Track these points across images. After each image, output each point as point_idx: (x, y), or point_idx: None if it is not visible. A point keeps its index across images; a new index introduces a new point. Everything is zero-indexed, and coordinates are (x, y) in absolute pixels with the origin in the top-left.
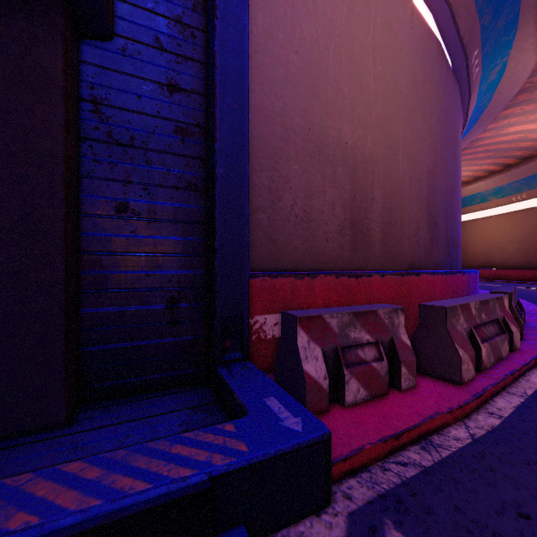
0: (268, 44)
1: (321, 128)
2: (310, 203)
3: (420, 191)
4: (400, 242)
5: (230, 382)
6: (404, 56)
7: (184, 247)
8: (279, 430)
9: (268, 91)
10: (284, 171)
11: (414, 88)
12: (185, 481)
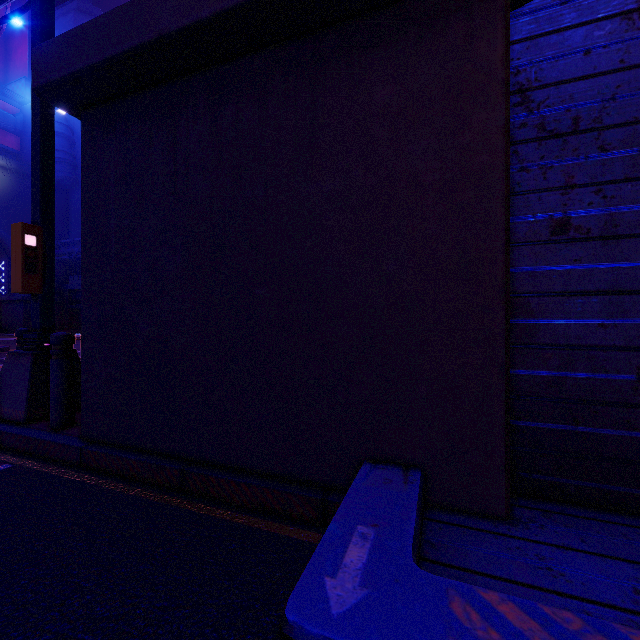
0: None
1: None
2: None
3: None
4: None
5: None
6: None
7: None
8: None
9: None
10: None
11: None
12: None
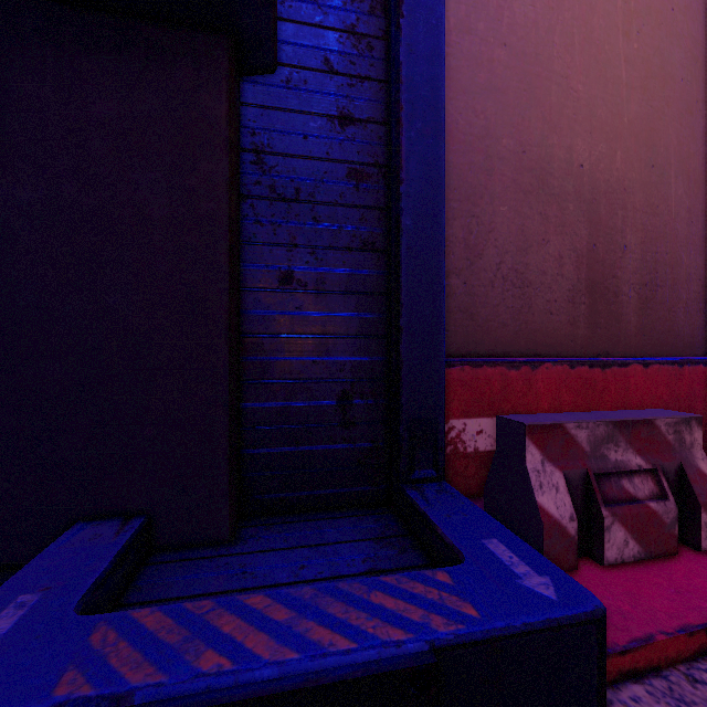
0: (464, 40)
1: (542, 149)
2: (524, 259)
3: (706, 230)
4: (671, 312)
5: (427, 510)
6: (679, 19)
7: (358, 325)
8: (520, 593)
9: (464, 106)
10: (487, 216)
11: (696, 66)
12: (400, 647)
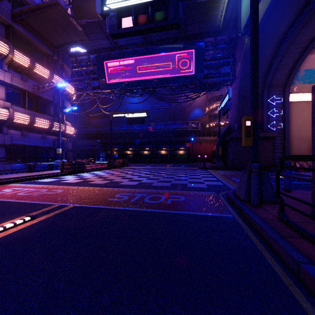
0: (291, 126)
1: (301, 135)
2: (299, 147)
3: None
4: None
5: None
6: None
7: (281, 155)
8: None
9: (291, 133)
10: (294, 143)
11: None
12: None
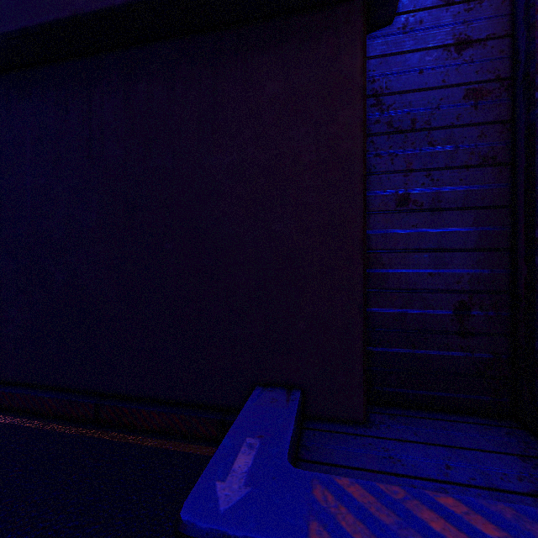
0: None
1: None
2: None
3: None
4: None
5: None
6: None
7: (477, 239)
8: None
9: None
10: None
11: None
12: None
